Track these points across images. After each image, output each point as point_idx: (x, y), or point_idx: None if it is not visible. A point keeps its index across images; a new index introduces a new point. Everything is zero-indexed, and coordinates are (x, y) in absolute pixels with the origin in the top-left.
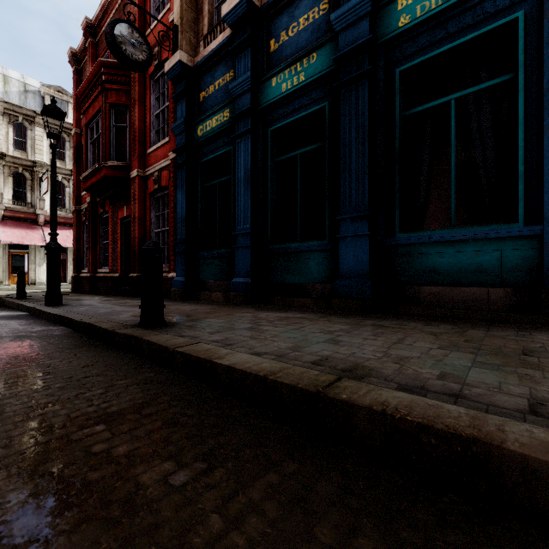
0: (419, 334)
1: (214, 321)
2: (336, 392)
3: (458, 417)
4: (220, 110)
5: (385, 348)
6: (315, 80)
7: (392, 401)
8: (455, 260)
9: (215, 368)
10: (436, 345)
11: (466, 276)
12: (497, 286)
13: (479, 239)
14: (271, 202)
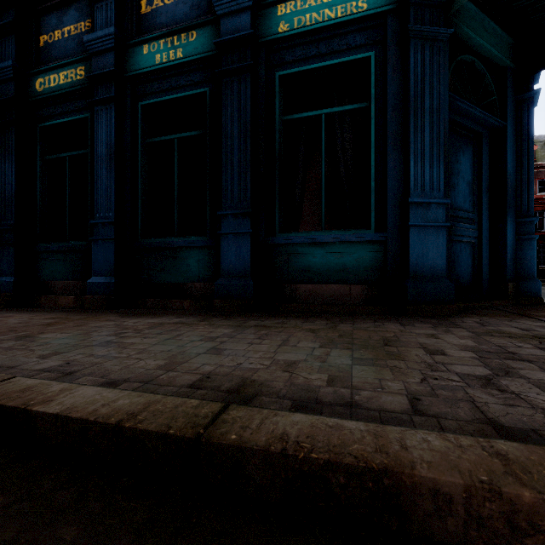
0: (301, 332)
1: (54, 336)
2: (223, 431)
3: (362, 438)
4: (70, 64)
5: (272, 353)
6: (194, 60)
7: (291, 430)
8: (326, 260)
9: (35, 420)
10: (317, 343)
11: (334, 275)
12: (357, 283)
13: (344, 242)
14: (142, 188)
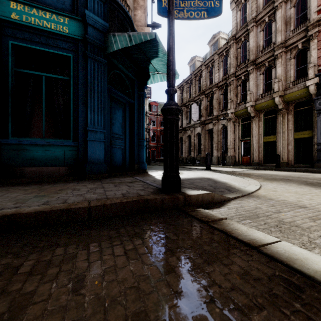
0: (17, 191)
1: None
2: None
3: (10, 211)
4: None
5: None
6: None
7: None
8: (45, 154)
9: None
10: (23, 194)
11: (50, 162)
12: (63, 166)
13: (56, 145)
14: None
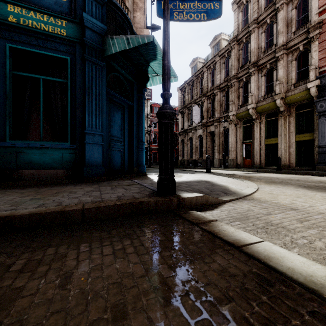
0: (14, 194)
1: None
2: None
3: (5, 213)
4: None
5: None
6: None
7: None
8: (42, 157)
9: None
10: (19, 196)
11: (47, 164)
12: (61, 169)
13: (53, 148)
14: None
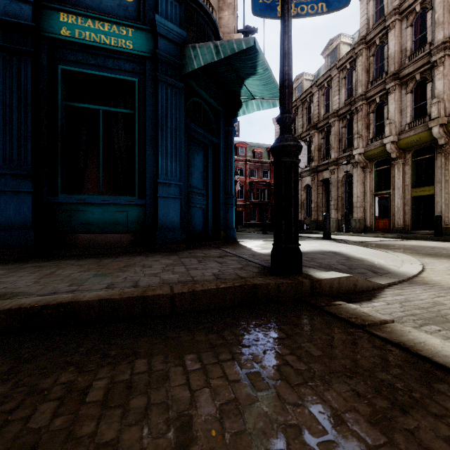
0: (70, 266)
1: None
2: None
3: (66, 297)
4: None
5: (37, 279)
6: None
7: (28, 302)
8: (103, 216)
9: None
10: (77, 271)
11: (109, 227)
12: (126, 233)
13: (117, 204)
14: None
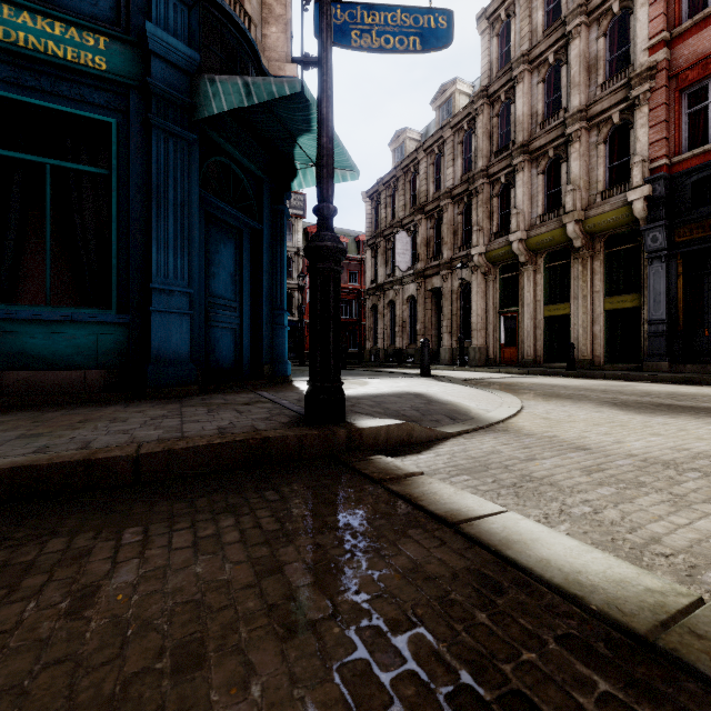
0: None
1: None
2: None
3: None
4: None
5: None
6: None
7: None
8: (51, 341)
9: None
10: None
11: (63, 359)
12: (95, 369)
13: (77, 322)
14: None
